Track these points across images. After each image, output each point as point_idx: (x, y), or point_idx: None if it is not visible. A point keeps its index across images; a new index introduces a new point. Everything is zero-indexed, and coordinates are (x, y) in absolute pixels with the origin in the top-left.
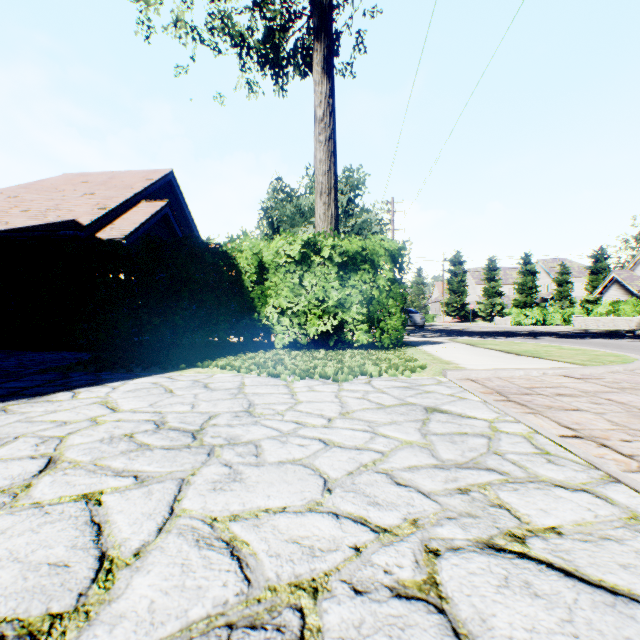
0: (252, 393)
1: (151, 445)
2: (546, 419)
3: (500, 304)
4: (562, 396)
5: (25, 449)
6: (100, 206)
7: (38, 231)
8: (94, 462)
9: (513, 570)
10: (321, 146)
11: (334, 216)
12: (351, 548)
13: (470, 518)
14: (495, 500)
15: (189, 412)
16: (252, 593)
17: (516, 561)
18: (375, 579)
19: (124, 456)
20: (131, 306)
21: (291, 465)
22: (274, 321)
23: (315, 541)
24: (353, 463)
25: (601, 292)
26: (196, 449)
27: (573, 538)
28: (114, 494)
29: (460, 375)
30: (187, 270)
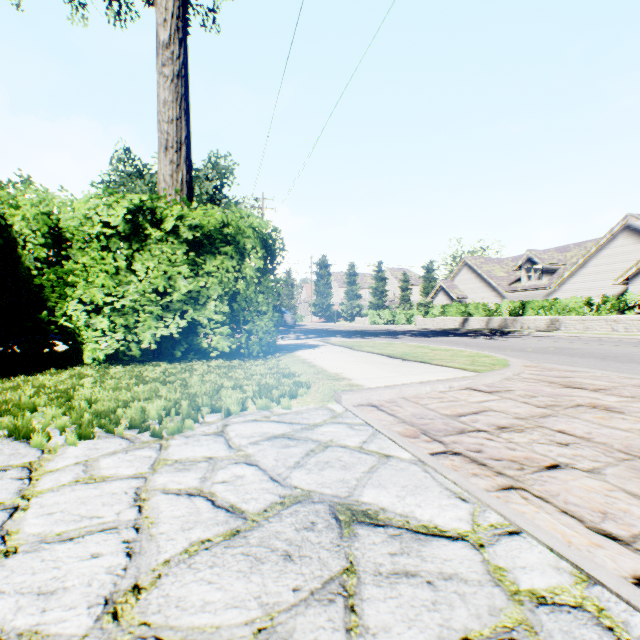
0: None
1: None
2: (551, 508)
3: (359, 306)
4: (508, 431)
5: None
6: None
7: None
8: None
9: None
10: (167, 82)
11: (186, 181)
12: None
13: None
14: None
15: None
16: None
17: None
18: None
19: None
20: None
21: None
22: (81, 322)
23: None
24: None
25: (433, 297)
26: None
27: None
28: None
29: (359, 399)
30: None
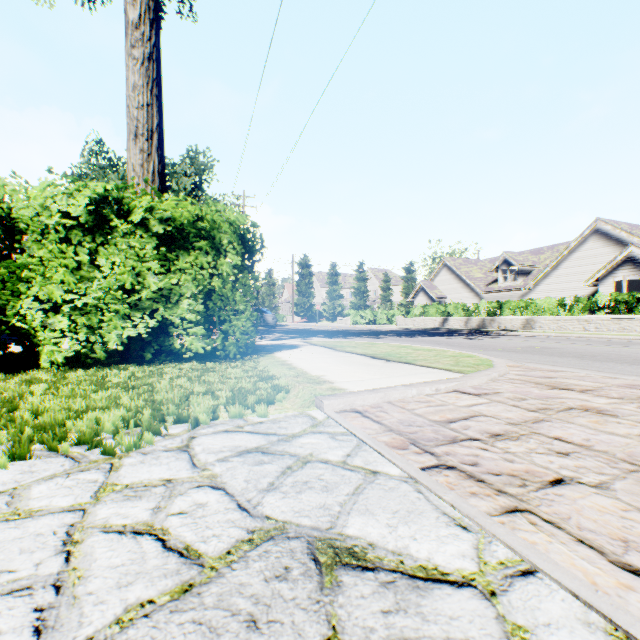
0: None
1: None
2: (564, 536)
3: (341, 306)
4: (503, 439)
5: None
6: None
7: None
8: None
9: None
10: (136, 65)
11: (158, 172)
12: None
13: None
14: None
15: None
16: None
17: None
18: None
19: None
20: None
21: None
22: (36, 322)
23: None
24: None
25: (413, 297)
26: None
27: None
28: None
29: (342, 404)
30: None
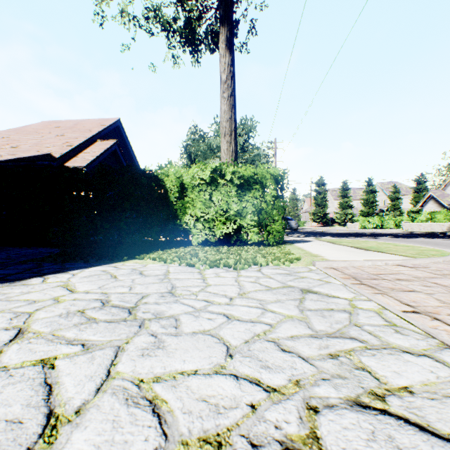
0: (174, 278)
1: (97, 319)
2: (391, 298)
3: (351, 214)
4: (401, 280)
5: (2, 322)
6: (68, 144)
7: (23, 161)
8: (52, 333)
9: (378, 425)
10: (225, 101)
11: (234, 151)
12: (248, 406)
13: (340, 379)
14: (358, 364)
15: (127, 293)
16: (168, 447)
17: (379, 417)
18: (268, 434)
19: (76, 328)
20: (89, 215)
21: (202, 335)
22: (191, 226)
23: (220, 399)
24: (249, 333)
25: (422, 205)
26: (131, 322)
27: (422, 396)
28: (65, 359)
29: (325, 265)
30: (129, 189)
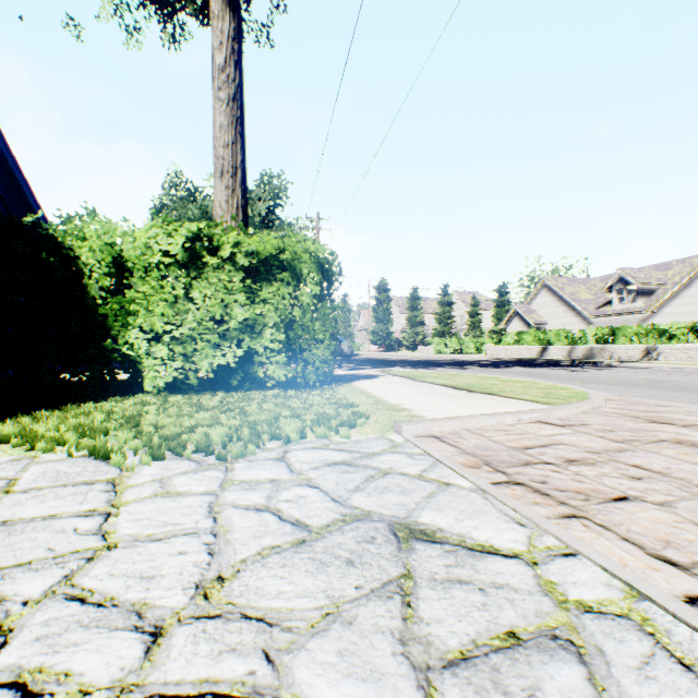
0: None
1: None
2: (611, 535)
3: (422, 333)
4: (577, 464)
5: None
6: None
7: None
8: None
9: None
10: (222, 106)
11: (242, 207)
12: None
13: None
14: None
15: None
16: None
17: None
18: None
19: None
20: None
21: None
22: (142, 350)
23: None
24: None
25: (506, 323)
26: None
27: None
28: None
29: (420, 430)
30: None
